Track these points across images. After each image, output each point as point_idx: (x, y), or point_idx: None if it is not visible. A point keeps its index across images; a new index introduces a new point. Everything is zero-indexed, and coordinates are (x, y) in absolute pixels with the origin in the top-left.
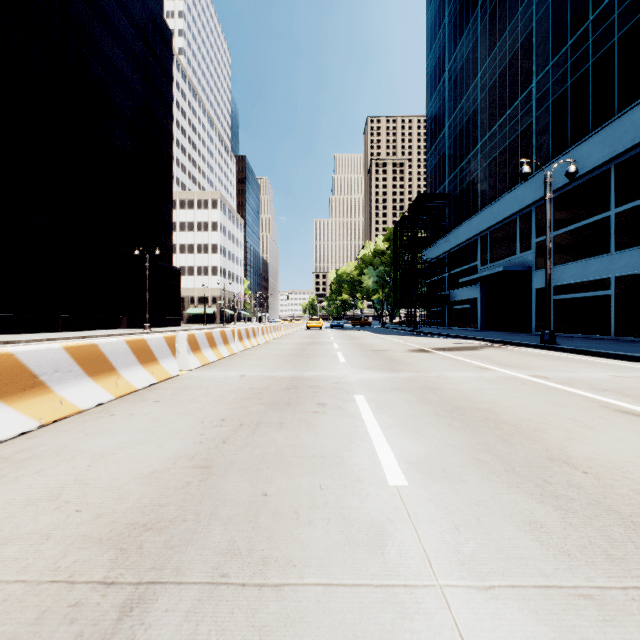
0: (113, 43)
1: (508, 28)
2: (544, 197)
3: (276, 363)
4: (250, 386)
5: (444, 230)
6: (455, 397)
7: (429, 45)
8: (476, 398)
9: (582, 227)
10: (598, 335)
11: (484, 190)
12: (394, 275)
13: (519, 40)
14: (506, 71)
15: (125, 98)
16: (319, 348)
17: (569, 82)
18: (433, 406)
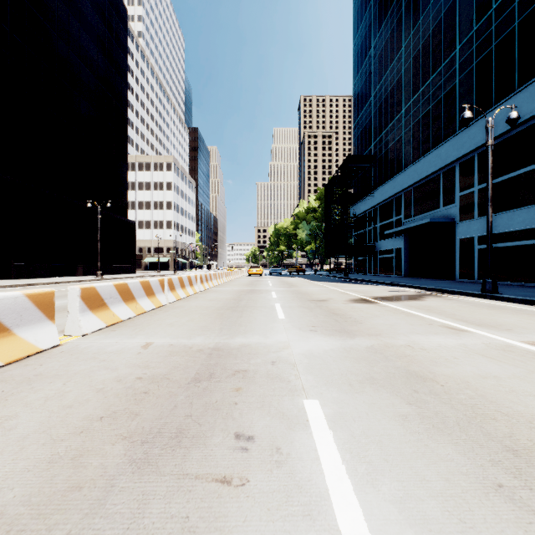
0: (69, 12)
1: (431, 1)
2: (486, 143)
3: (202, 320)
4: (141, 372)
5: (370, 188)
6: (477, 405)
7: (356, 26)
8: (516, 408)
9: (507, 180)
10: (524, 282)
11: (408, 150)
12: (325, 228)
13: (442, 11)
14: (429, 41)
15: (81, 64)
16: (256, 297)
17: (494, 44)
18: (464, 444)
